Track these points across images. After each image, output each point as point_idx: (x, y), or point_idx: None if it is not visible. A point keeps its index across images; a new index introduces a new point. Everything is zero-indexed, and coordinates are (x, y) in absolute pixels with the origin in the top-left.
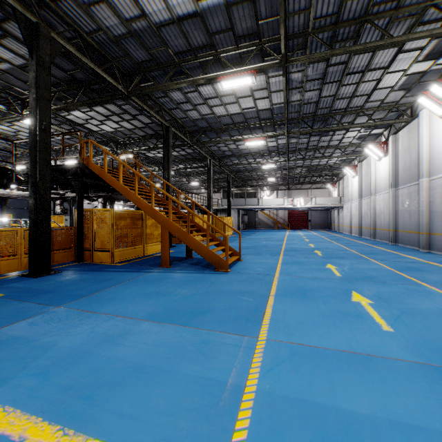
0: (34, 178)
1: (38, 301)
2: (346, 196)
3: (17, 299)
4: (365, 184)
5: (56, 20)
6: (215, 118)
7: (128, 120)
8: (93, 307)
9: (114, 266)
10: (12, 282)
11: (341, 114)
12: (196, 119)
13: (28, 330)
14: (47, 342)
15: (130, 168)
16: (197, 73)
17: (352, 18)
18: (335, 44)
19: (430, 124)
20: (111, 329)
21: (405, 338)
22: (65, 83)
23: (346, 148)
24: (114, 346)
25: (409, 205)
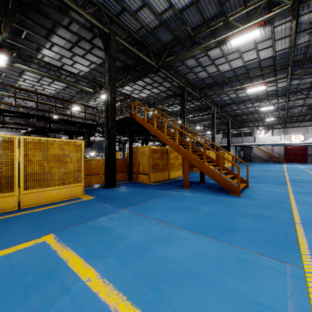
0: (108, 128)
1: (111, 204)
2: None
3: (101, 201)
4: None
5: (118, 29)
6: (220, 74)
7: (156, 87)
8: (144, 212)
9: (151, 185)
10: (97, 190)
11: None
12: (204, 78)
13: (109, 223)
14: (121, 233)
15: (161, 117)
16: (208, 40)
17: None
18: None
19: None
20: (159, 232)
21: None
22: (121, 69)
23: None
24: (164, 246)
25: None
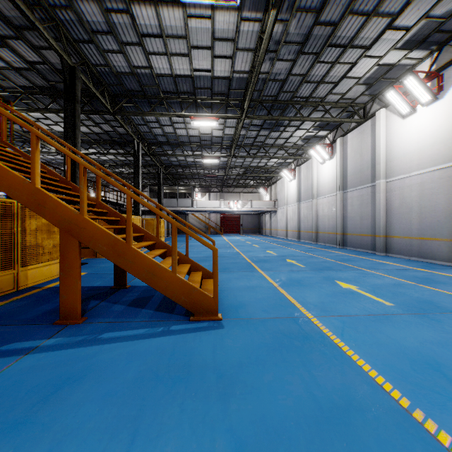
0: None
1: None
2: (280, 200)
3: None
4: (305, 187)
5: None
6: (152, 77)
7: None
8: None
9: None
10: None
11: (301, 105)
12: (122, 73)
13: None
14: None
15: None
16: None
17: None
18: None
19: (388, 125)
20: None
21: None
22: None
23: (288, 150)
24: None
25: (360, 208)
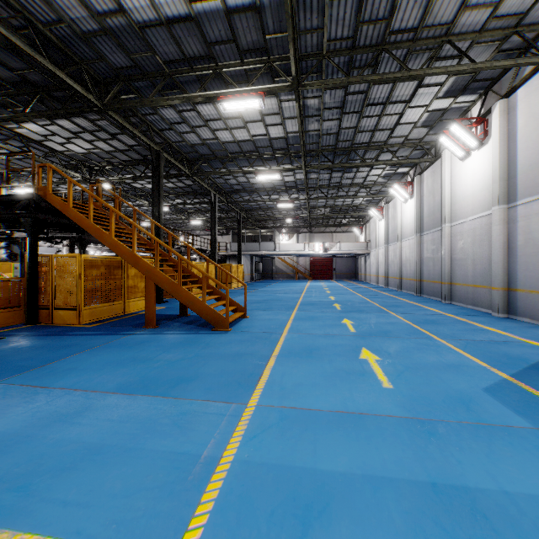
0: None
1: None
2: (373, 241)
3: None
4: (392, 228)
5: None
6: (220, 144)
7: (106, 140)
8: (45, 381)
9: (82, 329)
10: None
11: (364, 149)
12: (195, 144)
13: None
14: None
15: (104, 203)
16: (195, 88)
17: (369, 45)
18: (352, 71)
19: (452, 166)
20: (66, 406)
21: (402, 393)
22: (14, 86)
23: (371, 187)
24: (67, 426)
25: (433, 252)
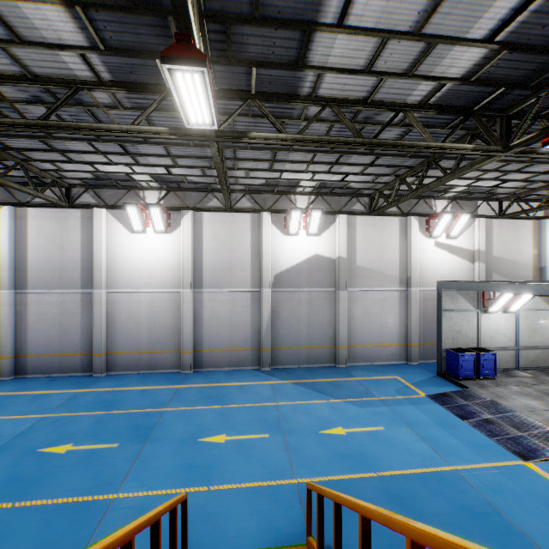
0: None
1: None
2: None
3: None
4: None
5: None
6: None
7: None
8: None
9: None
10: None
11: None
12: None
13: None
14: None
15: None
16: None
17: None
18: None
19: (111, 230)
20: None
21: (386, 425)
22: None
23: None
24: None
25: (60, 318)
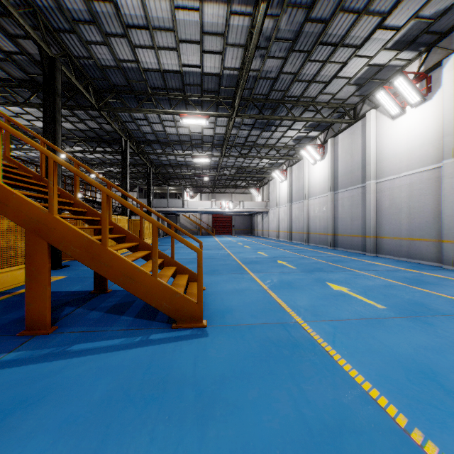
0: None
1: None
2: (272, 201)
3: None
4: (296, 188)
5: None
6: (139, 72)
7: None
8: None
9: None
10: None
11: (293, 104)
12: (107, 66)
13: None
14: None
15: None
16: None
17: None
18: None
19: (378, 126)
20: None
21: None
22: None
23: (280, 150)
24: None
25: (351, 208)
